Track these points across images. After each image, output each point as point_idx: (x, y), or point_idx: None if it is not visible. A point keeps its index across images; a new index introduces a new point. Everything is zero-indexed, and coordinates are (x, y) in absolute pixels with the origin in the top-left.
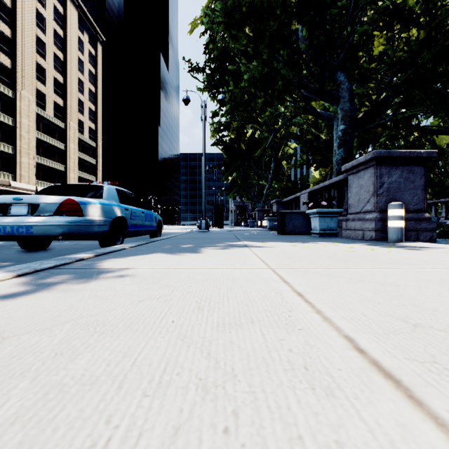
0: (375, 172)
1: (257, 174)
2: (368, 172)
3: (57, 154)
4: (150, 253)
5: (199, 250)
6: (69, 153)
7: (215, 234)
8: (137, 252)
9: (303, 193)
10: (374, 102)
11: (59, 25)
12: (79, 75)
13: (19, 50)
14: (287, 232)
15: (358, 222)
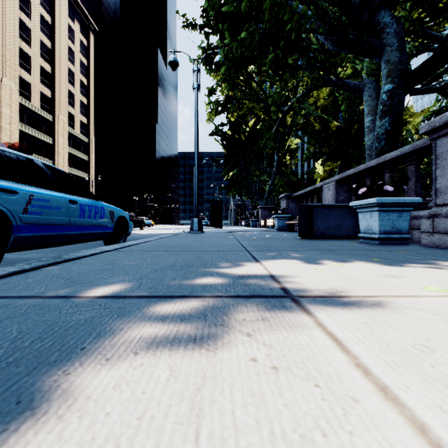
0: None
1: (258, 170)
2: None
3: (45, 149)
4: None
5: (77, 358)
6: (58, 148)
7: (208, 238)
8: None
9: (327, 183)
10: (436, 49)
11: (46, 10)
12: (69, 65)
13: None
14: (315, 235)
15: None
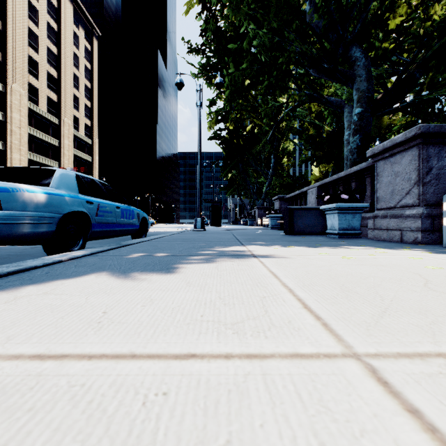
0: (420, 153)
1: (256, 171)
2: (408, 155)
3: (51, 151)
4: (85, 274)
5: (179, 264)
6: (64, 150)
7: (210, 234)
8: (66, 272)
9: (311, 188)
10: (396, 81)
11: (53, 18)
12: (74, 70)
13: (9, 42)
14: (296, 232)
15: (394, 220)
